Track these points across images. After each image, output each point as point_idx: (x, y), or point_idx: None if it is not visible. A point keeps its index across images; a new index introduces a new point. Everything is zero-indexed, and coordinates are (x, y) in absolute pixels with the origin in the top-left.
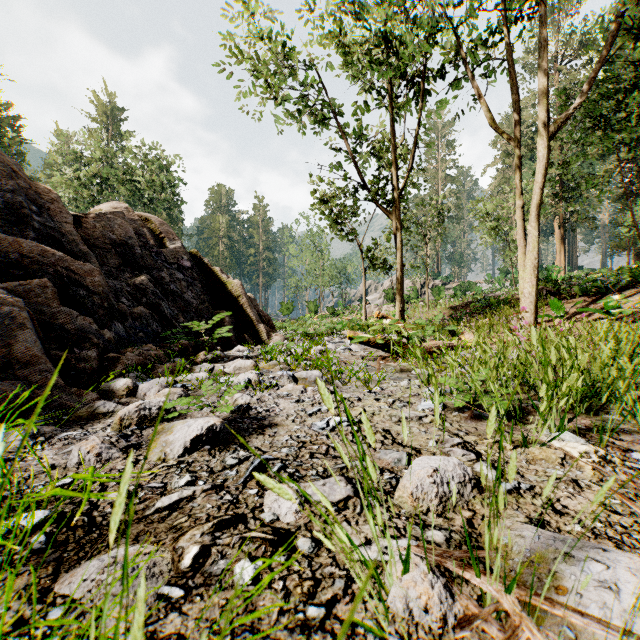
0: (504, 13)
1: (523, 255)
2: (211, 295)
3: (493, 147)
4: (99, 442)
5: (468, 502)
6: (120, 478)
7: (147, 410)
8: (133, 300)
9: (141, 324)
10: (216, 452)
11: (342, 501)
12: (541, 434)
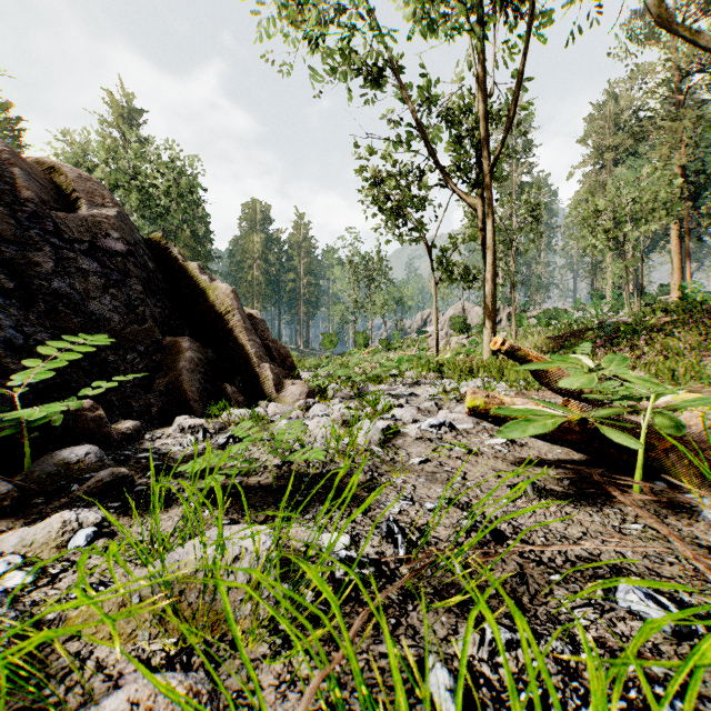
0: None
1: None
2: (174, 310)
3: (582, 144)
4: None
5: None
6: None
7: None
8: None
9: None
10: None
11: None
12: None
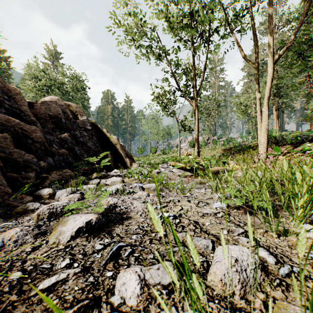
0: (250, 1)
1: (260, 123)
2: (101, 143)
3: (242, 71)
4: (18, 232)
5: (260, 284)
6: (25, 259)
7: (55, 209)
8: (60, 146)
9: (63, 158)
10: (91, 238)
11: (171, 284)
12: (297, 228)
